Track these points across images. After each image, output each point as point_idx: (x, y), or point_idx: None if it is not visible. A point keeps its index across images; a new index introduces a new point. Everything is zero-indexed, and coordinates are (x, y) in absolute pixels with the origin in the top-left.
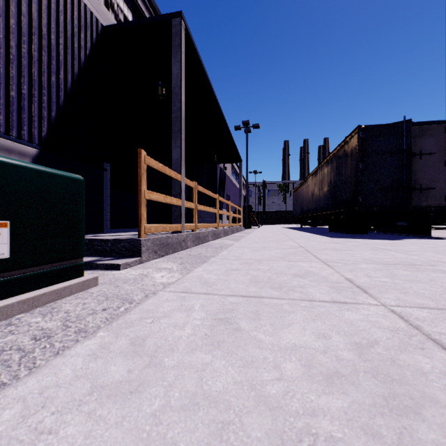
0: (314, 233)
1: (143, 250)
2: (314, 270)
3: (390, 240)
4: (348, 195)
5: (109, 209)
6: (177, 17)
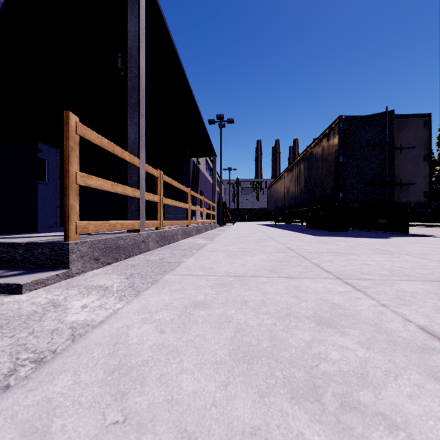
0: (293, 231)
1: (72, 258)
2: (342, 302)
3: (380, 239)
4: (328, 190)
5: (58, 203)
6: None
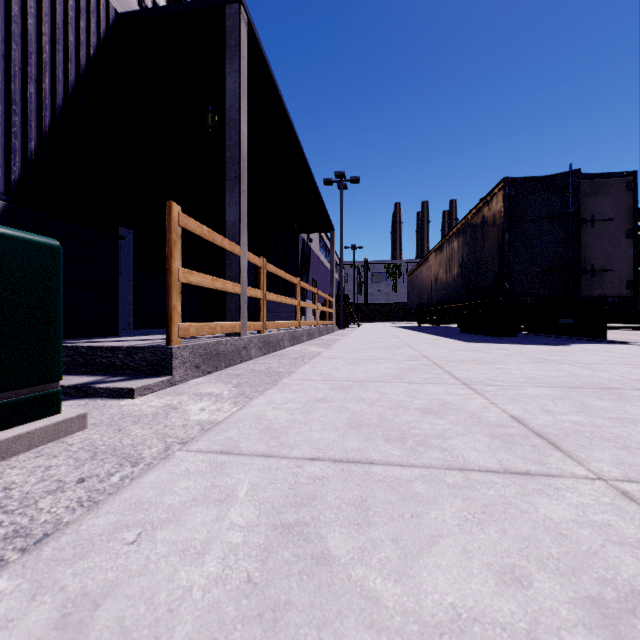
0: (440, 336)
1: (175, 364)
2: (454, 400)
3: (553, 346)
4: (489, 280)
5: (132, 299)
6: (234, 2)
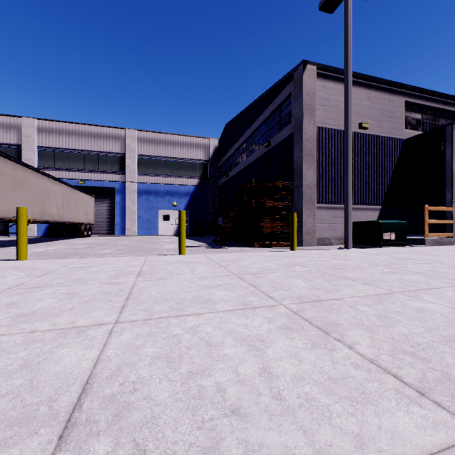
0: None
1: (426, 243)
2: None
3: None
4: None
5: None
6: (449, 125)
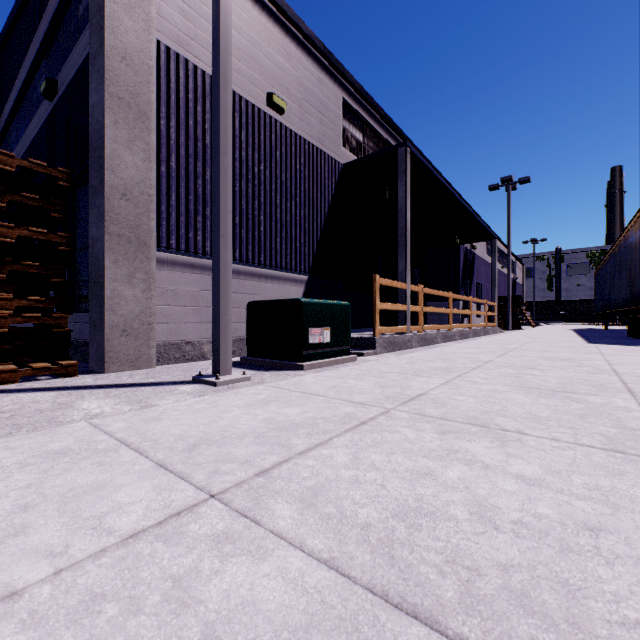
0: (585, 338)
1: (377, 345)
2: (481, 357)
3: None
4: None
5: None
6: (402, 146)
